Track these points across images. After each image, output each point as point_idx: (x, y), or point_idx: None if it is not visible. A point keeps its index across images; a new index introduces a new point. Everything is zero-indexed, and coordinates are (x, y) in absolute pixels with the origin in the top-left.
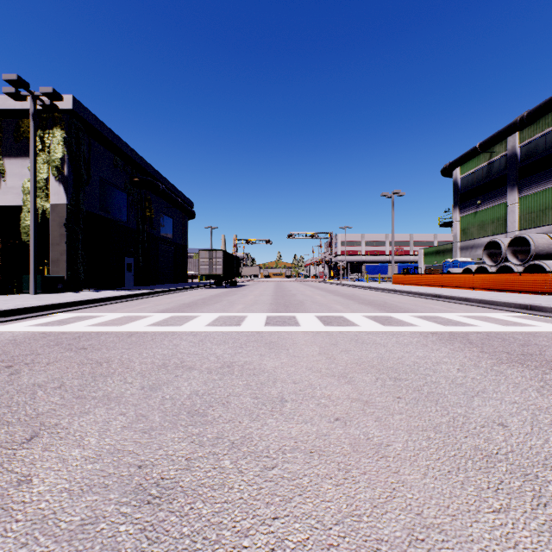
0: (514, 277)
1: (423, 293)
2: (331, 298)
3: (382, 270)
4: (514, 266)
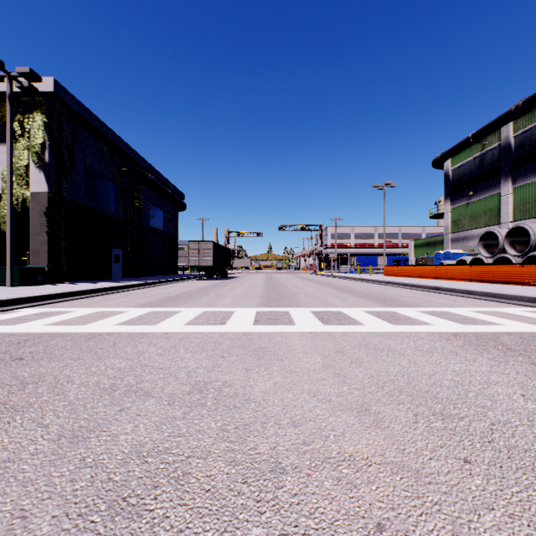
0: (516, 268)
1: (420, 285)
2: (325, 291)
3: (372, 262)
4: (512, 257)
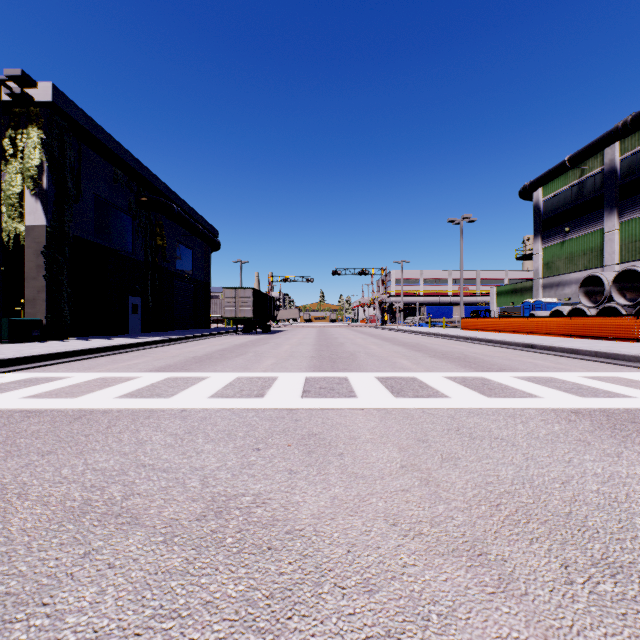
0: (629, 321)
1: (509, 342)
2: (391, 349)
3: (446, 313)
4: (621, 307)
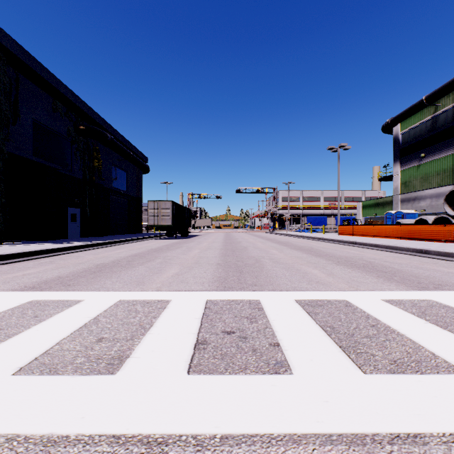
0: None
1: (397, 247)
2: (292, 254)
3: (321, 221)
4: None
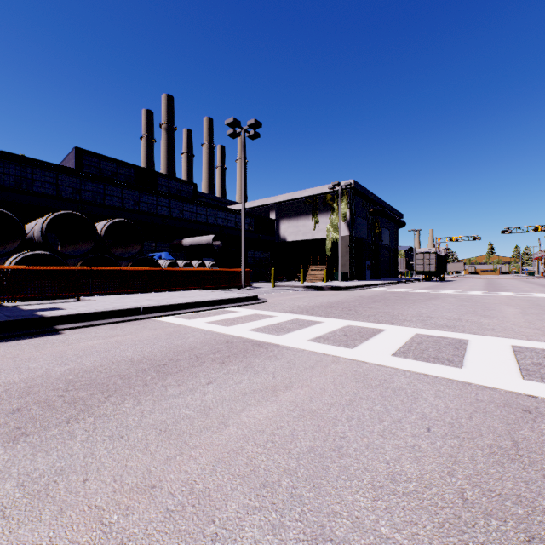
0: None
1: None
2: (537, 289)
3: None
4: None
